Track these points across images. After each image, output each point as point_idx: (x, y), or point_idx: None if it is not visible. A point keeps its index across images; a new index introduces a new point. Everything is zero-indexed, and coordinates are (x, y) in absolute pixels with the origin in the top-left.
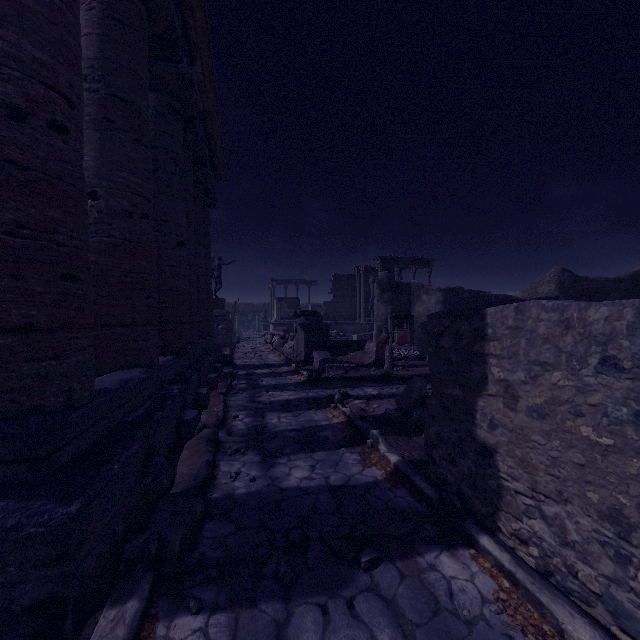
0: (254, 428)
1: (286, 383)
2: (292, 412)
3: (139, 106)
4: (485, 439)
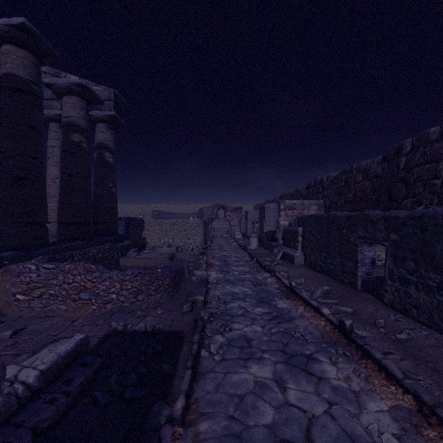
0: None
1: None
2: None
3: None
4: (144, 237)
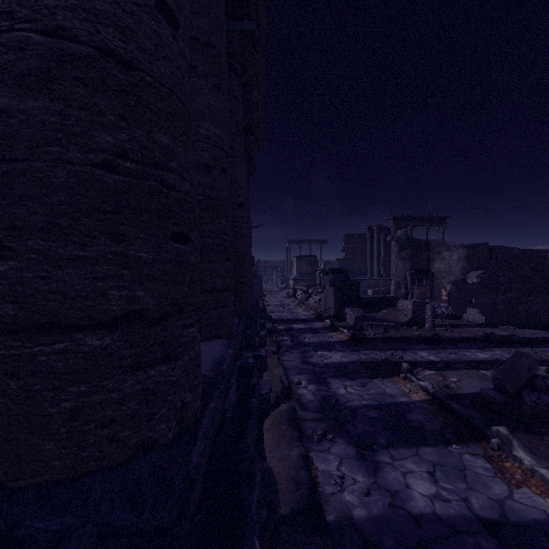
0: (325, 400)
1: (329, 341)
2: (355, 380)
3: (218, 51)
4: None
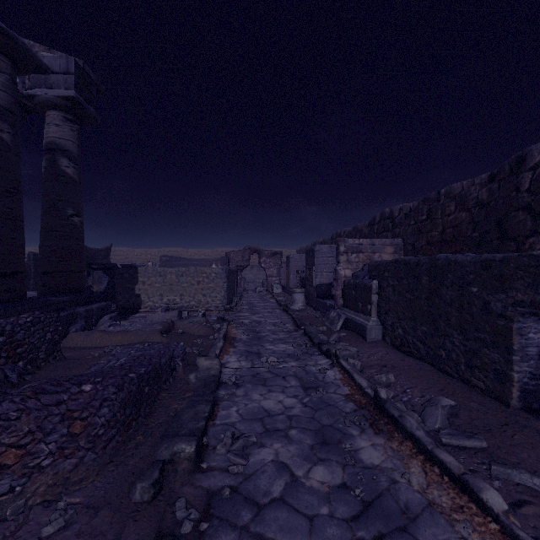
0: None
1: None
2: None
3: None
4: (138, 293)
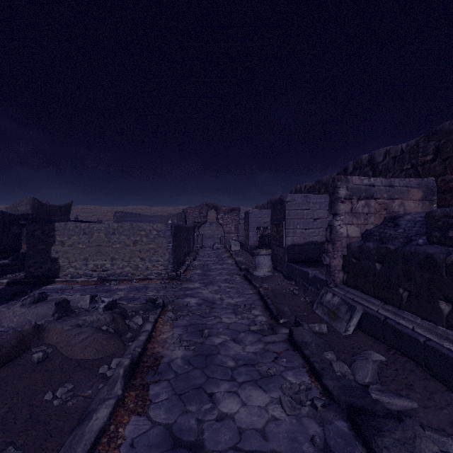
0: None
1: None
2: None
3: None
4: (55, 256)
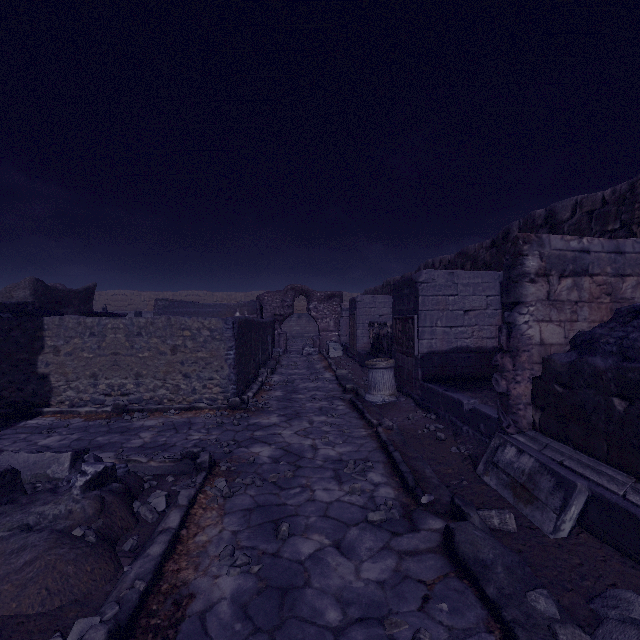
0: None
1: None
2: None
3: None
4: (44, 372)
